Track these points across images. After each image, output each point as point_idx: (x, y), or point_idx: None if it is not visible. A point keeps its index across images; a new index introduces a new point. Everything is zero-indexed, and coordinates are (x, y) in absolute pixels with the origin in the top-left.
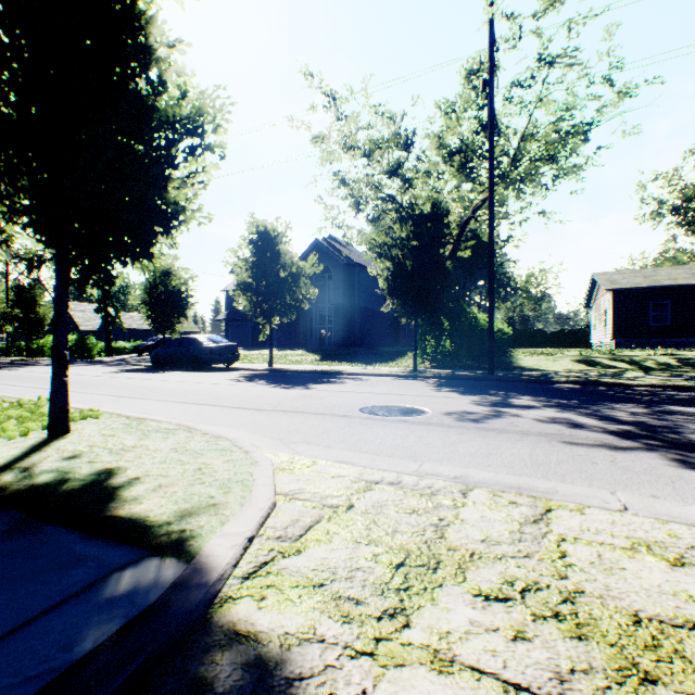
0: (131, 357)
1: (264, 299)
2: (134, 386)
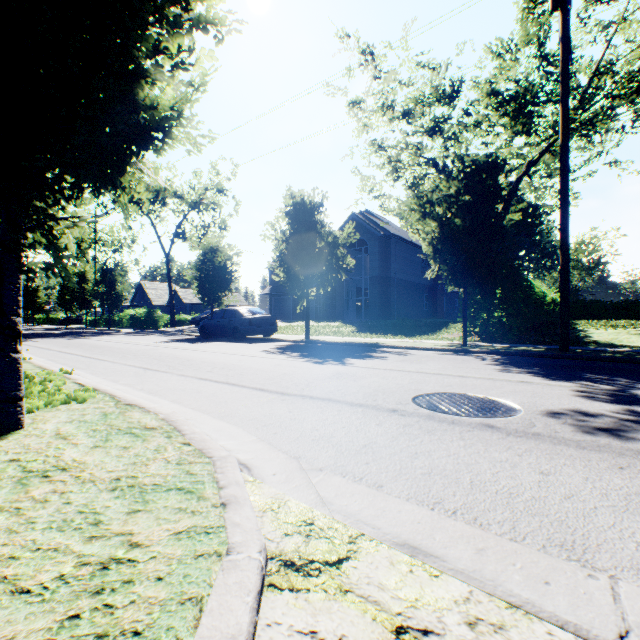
0: (189, 328)
1: (300, 270)
2: (169, 356)
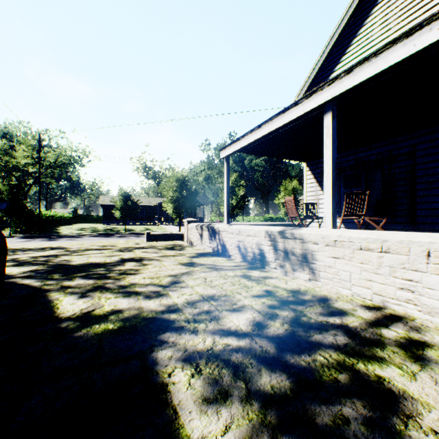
0: None
1: None
2: None
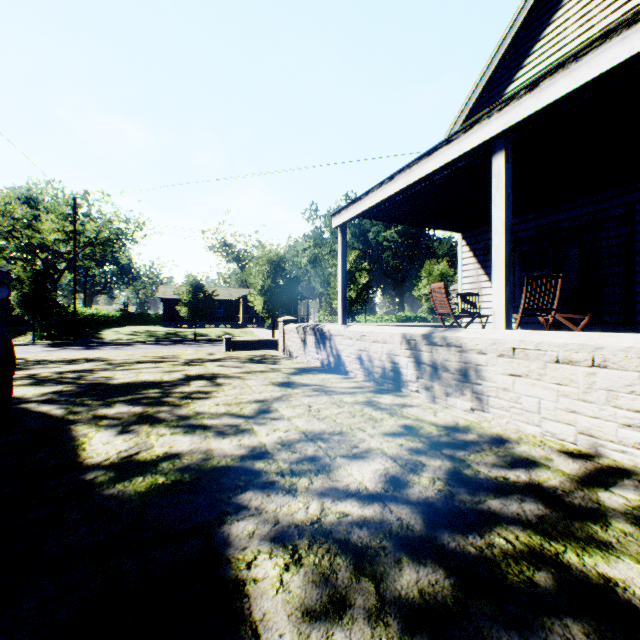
0: None
1: None
2: None
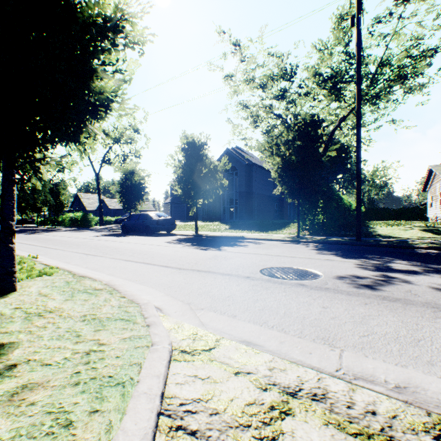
0: (113, 226)
1: (192, 187)
2: (102, 246)
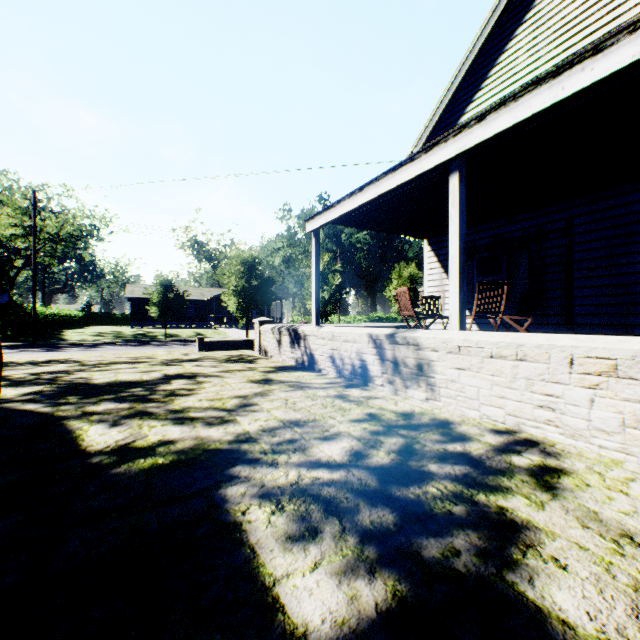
0: None
1: None
2: None
